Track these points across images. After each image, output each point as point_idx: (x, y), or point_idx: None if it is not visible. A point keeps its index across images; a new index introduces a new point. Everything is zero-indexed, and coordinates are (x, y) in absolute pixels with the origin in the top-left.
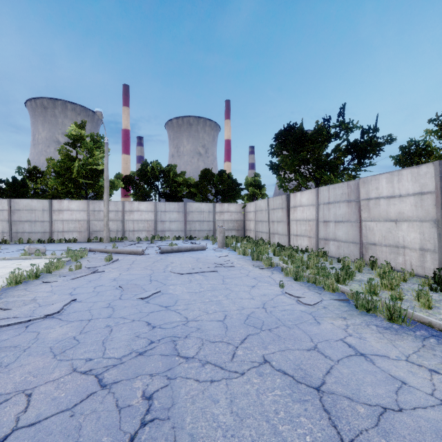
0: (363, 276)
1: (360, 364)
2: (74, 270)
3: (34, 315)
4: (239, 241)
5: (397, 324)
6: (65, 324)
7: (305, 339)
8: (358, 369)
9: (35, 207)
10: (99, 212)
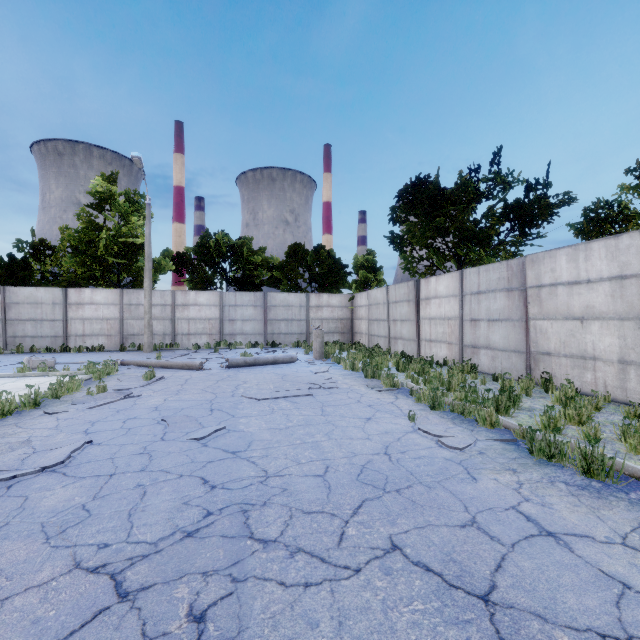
0: (534, 402)
1: (549, 551)
2: (95, 394)
3: (24, 467)
4: (345, 349)
5: (598, 480)
6: (71, 482)
7: (456, 507)
8: (548, 561)
9: (42, 299)
10: (137, 306)
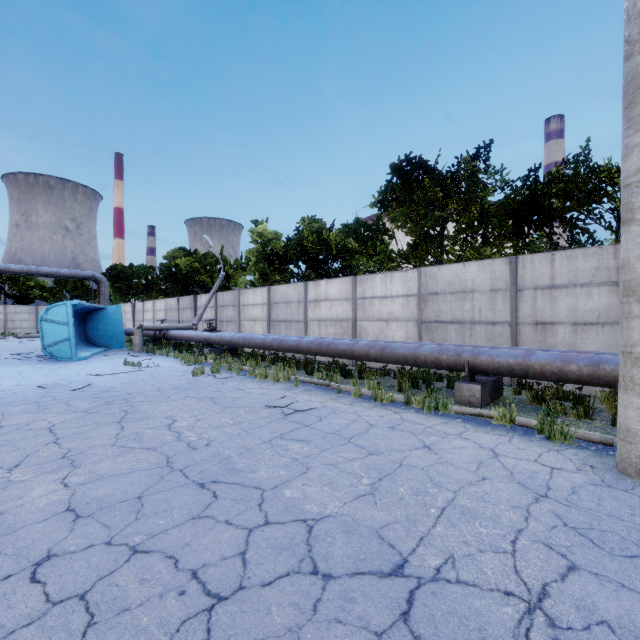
0: None
1: None
2: None
3: None
4: None
5: None
6: None
7: None
8: None
9: None
10: None
